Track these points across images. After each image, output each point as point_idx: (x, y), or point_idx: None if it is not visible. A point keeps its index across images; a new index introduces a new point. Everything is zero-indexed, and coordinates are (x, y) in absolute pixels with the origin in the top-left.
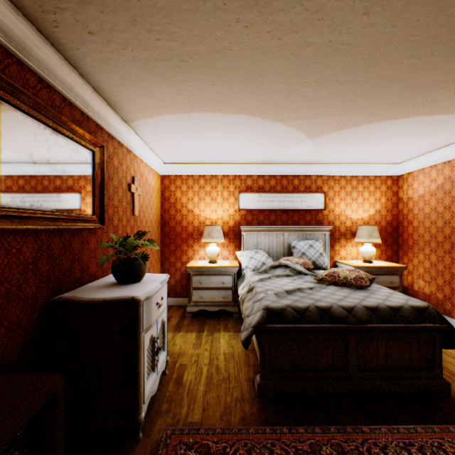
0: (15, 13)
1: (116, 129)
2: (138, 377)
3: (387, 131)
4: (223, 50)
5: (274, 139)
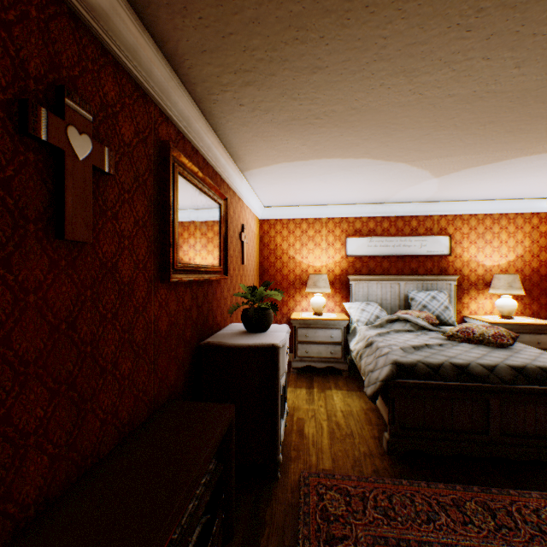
0: (189, 99)
1: (233, 179)
2: (277, 419)
3: (534, 164)
4: (360, 107)
5: (394, 179)
